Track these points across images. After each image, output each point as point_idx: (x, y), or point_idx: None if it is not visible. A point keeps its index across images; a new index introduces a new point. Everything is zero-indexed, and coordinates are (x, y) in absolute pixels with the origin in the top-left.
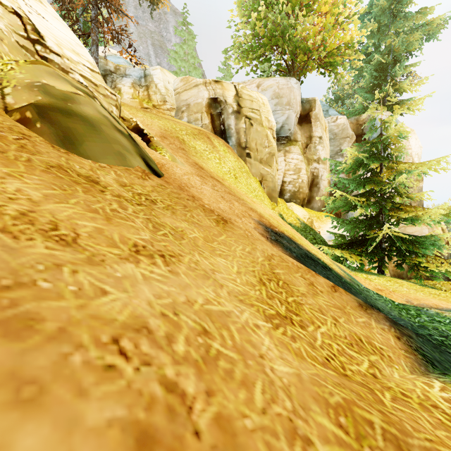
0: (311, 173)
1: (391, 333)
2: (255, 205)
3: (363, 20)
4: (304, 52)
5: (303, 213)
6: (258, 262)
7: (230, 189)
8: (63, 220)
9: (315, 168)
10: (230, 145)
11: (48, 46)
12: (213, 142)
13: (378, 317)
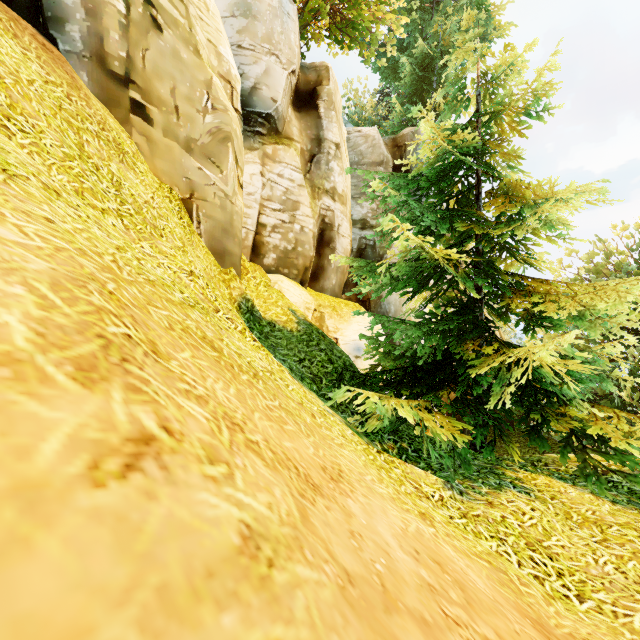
0: (321, 216)
1: None
2: None
3: None
4: None
5: (304, 299)
6: None
7: None
8: None
9: (327, 209)
10: (58, 50)
11: None
12: None
13: None
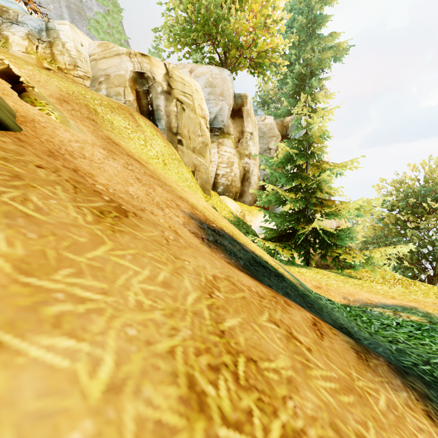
0: (243, 167)
1: (419, 410)
2: (186, 194)
3: (286, 33)
4: (237, 47)
5: (236, 207)
6: (187, 309)
7: (155, 172)
8: None
9: (246, 163)
10: (159, 128)
11: None
12: (137, 120)
13: (385, 372)
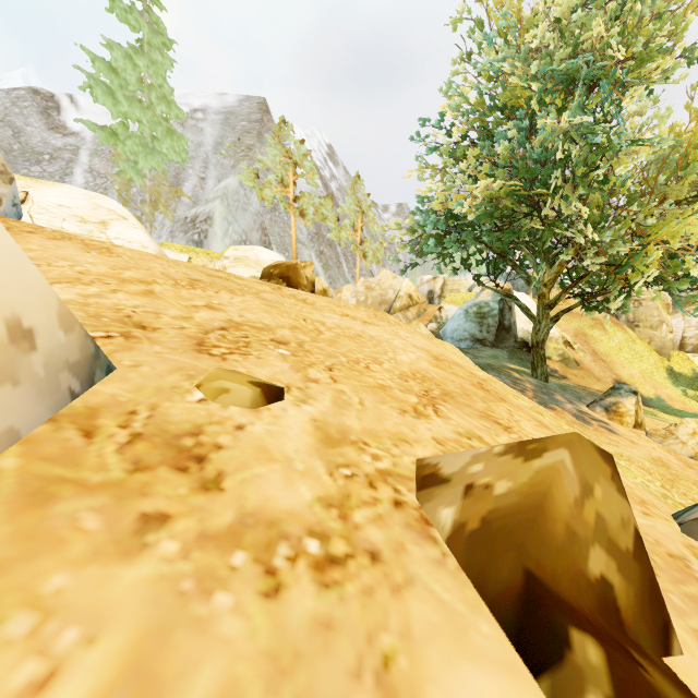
0: None
1: None
2: (622, 370)
3: None
4: None
5: None
6: (604, 388)
7: (609, 364)
8: (578, 381)
9: None
10: (620, 321)
11: (549, 334)
12: (605, 328)
13: None
